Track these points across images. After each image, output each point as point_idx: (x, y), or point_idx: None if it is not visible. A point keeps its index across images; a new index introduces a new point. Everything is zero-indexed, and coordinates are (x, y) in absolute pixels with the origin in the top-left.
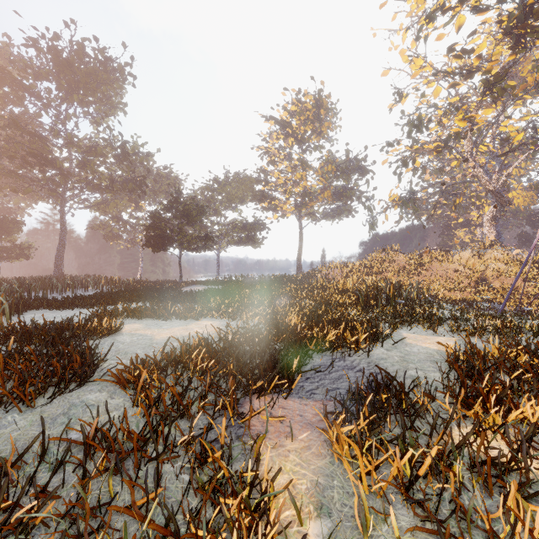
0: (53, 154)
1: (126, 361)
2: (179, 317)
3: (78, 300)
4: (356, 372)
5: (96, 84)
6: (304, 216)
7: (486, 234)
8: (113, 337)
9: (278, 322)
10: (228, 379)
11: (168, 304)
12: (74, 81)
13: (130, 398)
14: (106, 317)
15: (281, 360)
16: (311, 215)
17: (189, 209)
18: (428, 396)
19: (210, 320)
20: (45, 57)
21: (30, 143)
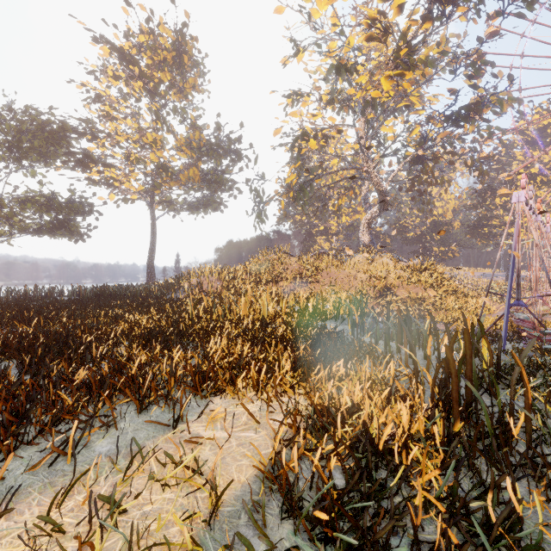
0: None
1: None
2: None
3: None
4: None
5: None
6: (158, 205)
7: (362, 240)
8: None
9: None
10: None
11: None
12: None
13: None
14: None
15: None
16: (168, 203)
17: None
18: None
19: None
20: None
21: None
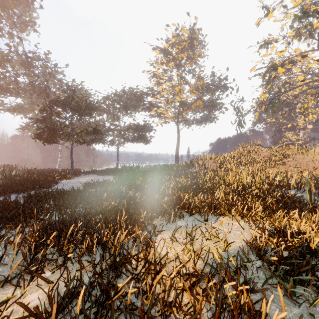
0: None
1: None
2: None
3: None
4: None
5: None
6: (180, 122)
7: None
8: None
9: None
10: None
11: None
12: None
13: None
14: None
15: None
16: (185, 121)
17: (77, 103)
18: None
19: None
20: None
21: None
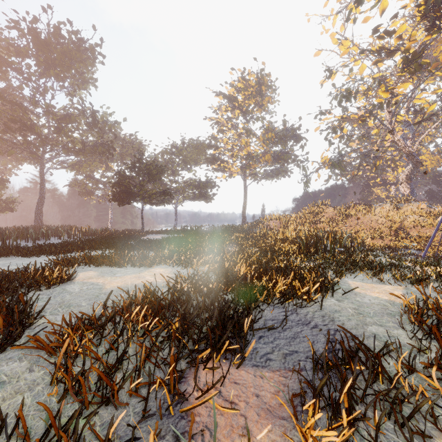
0: (32, 121)
1: (66, 316)
2: (134, 265)
3: (46, 247)
4: (312, 329)
5: (70, 62)
6: (248, 176)
7: (401, 191)
8: (63, 286)
9: (227, 270)
10: (171, 344)
11: (124, 252)
12: (51, 58)
13: (52, 370)
14: (57, 266)
15: (231, 316)
16: (253, 175)
17: (150, 168)
18: (407, 367)
19: (163, 267)
20: (25, 37)
21: (12, 111)
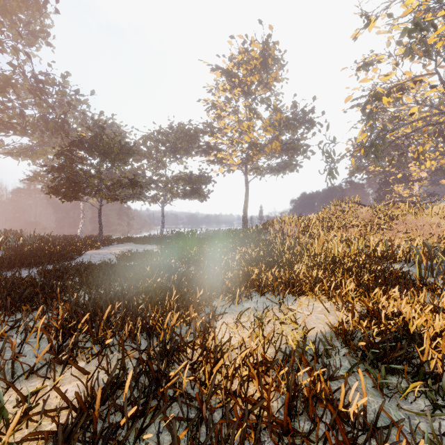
0: None
1: None
2: None
3: None
4: None
5: None
6: (249, 171)
7: None
8: None
9: None
10: None
11: None
12: None
13: None
14: None
15: None
16: (256, 170)
17: (108, 145)
18: None
19: None
20: None
21: None
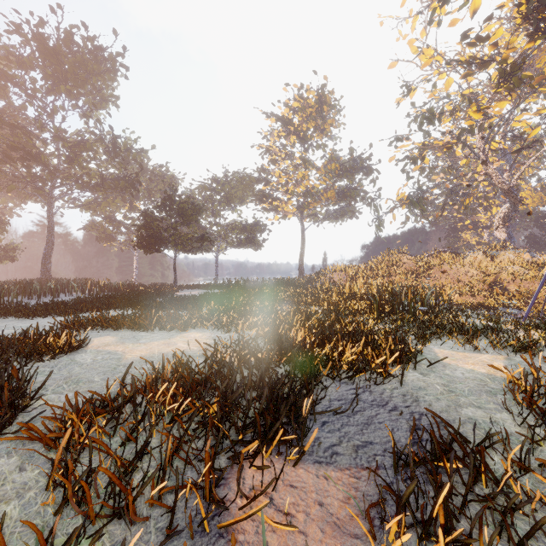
0: (37, 148)
1: (73, 395)
2: (163, 328)
3: (53, 306)
4: (391, 412)
5: (85, 75)
6: (306, 218)
7: (497, 235)
8: (72, 355)
9: (280, 334)
10: (207, 433)
11: (151, 312)
12: (61, 70)
13: (50, 469)
14: (65, 331)
15: (286, 395)
16: (313, 216)
17: (184, 207)
18: (518, 465)
19: (199, 331)
20: (29, 44)
21: (13, 136)
